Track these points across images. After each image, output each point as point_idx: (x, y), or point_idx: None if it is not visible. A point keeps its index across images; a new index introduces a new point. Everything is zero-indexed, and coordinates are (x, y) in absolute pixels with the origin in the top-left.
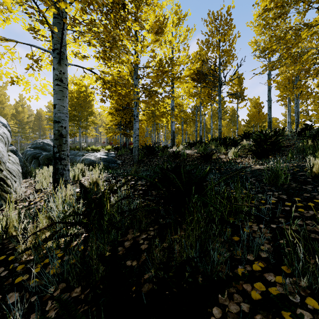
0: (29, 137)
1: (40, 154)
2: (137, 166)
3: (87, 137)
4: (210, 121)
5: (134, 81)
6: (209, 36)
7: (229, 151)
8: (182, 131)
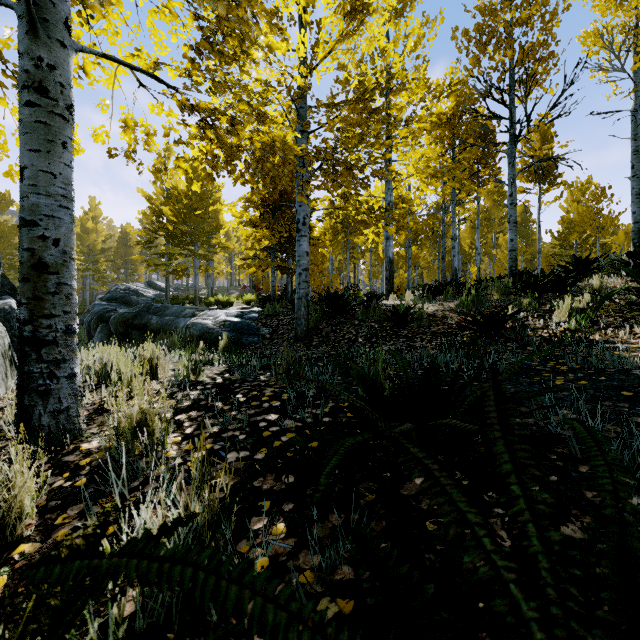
0: (106, 279)
1: (113, 312)
2: (304, 343)
3: (210, 277)
4: (471, 237)
5: (297, 139)
6: (485, 14)
7: (550, 307)
8: (408, 261)
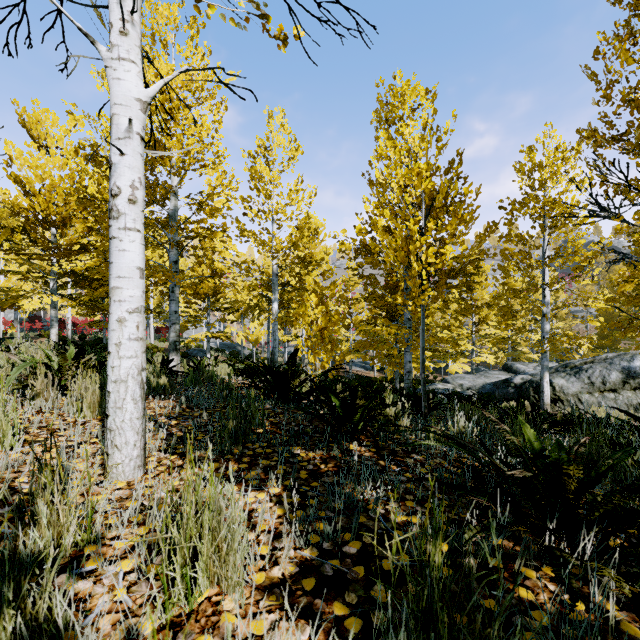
0: None
1: None
2: None
3: None
4: None
5: None
6: None
7: None
8: None
